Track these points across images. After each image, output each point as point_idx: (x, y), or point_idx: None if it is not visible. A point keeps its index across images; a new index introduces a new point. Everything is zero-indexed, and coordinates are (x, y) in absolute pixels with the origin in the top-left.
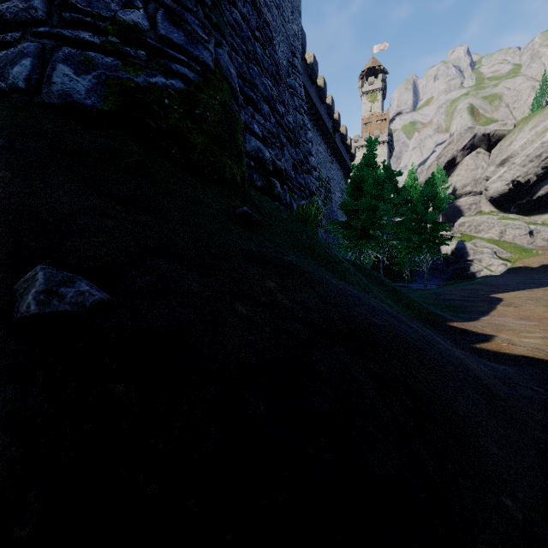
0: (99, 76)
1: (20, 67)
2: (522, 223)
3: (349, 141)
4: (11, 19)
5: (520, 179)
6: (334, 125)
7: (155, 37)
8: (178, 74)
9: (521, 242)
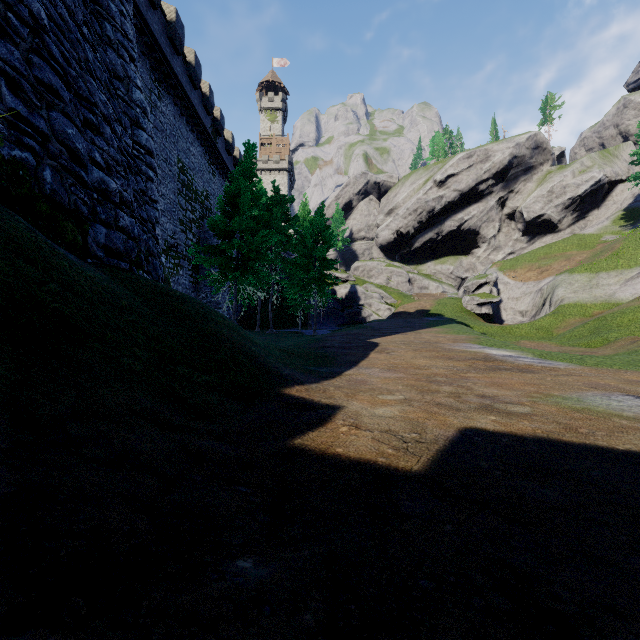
0: None
1: None
2: (404, 271)
3: (238, 154)
4: None
5: (402, 230)
6: (215, 125)
7: None
8: None
9: (403, 289)
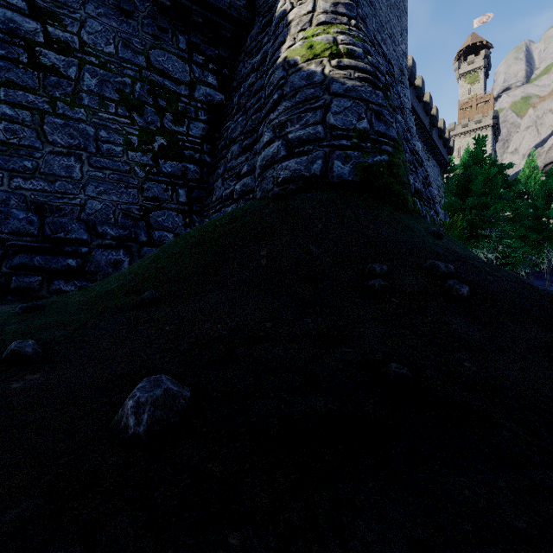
0: (353, 163)
1: (316, 165)
2: None
3: (447, 134)
4: (306, 139)
5: None
6: (431, 121)
7: (373, 133)
8: (384, 151)
9: None
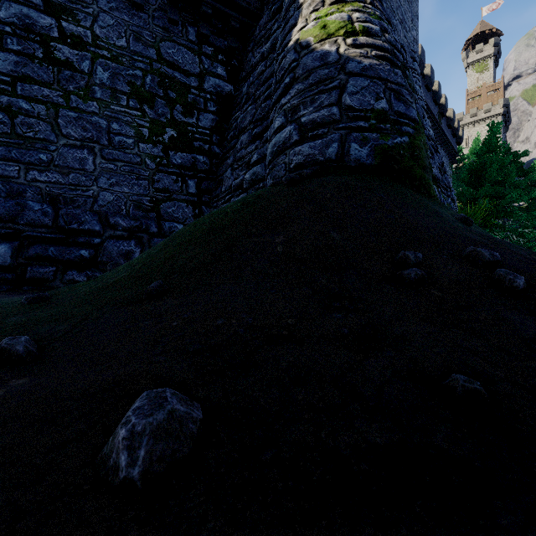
0: (371, 146)
1: (332, 148)
2: None
3: (456, 124)
4: (320, 122)
5: None
6: (440, 110)
7: (392, 113)
8: (405, 133)
9: None
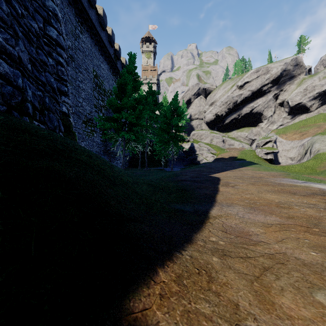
0: None
1: None
2: (220, 135)
3: None
4: None
5: (219, 113)
6: (115, 53)
7: None
8: None
9: (219, 145)
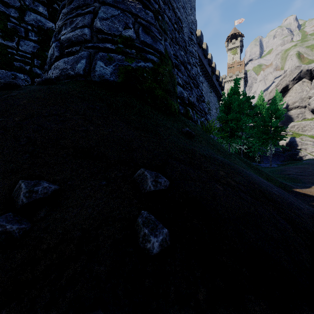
0: (115, 65)
1: (80, 64)
2: None
3: (221, 79)
4: (74, 40)
5: None
6: (212, 70)
7: (139, 42)
8: (149, 60)
9: None
